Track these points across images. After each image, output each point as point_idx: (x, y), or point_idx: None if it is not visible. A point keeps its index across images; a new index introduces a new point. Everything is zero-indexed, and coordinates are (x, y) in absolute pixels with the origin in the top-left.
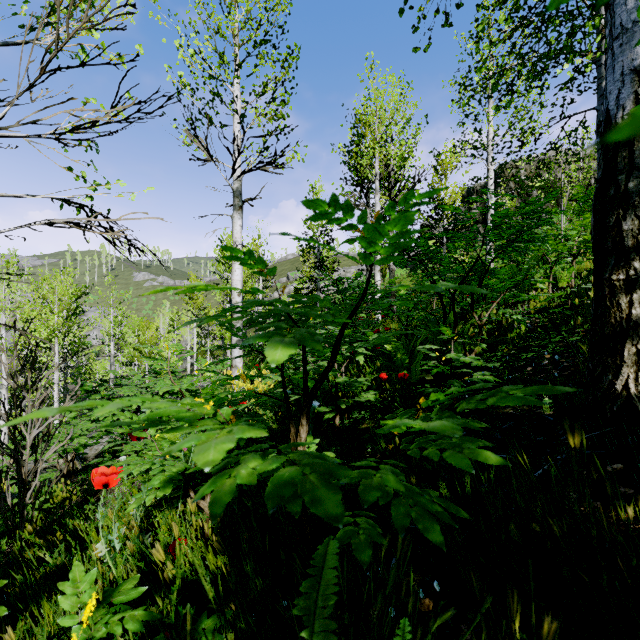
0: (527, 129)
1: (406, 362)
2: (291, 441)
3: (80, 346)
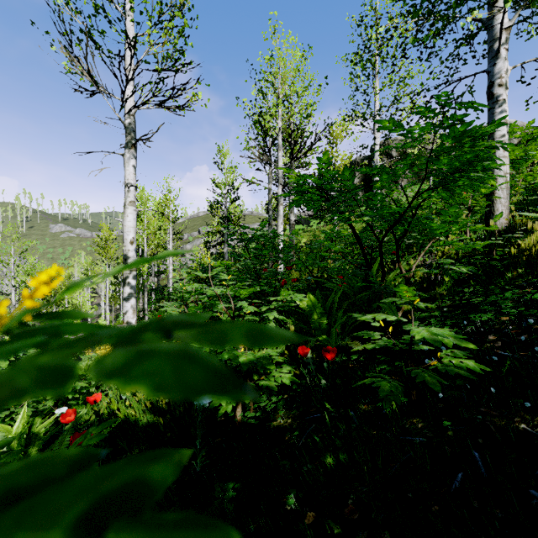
0: (421, 90)
1: (324, 324)
2: None
3: None
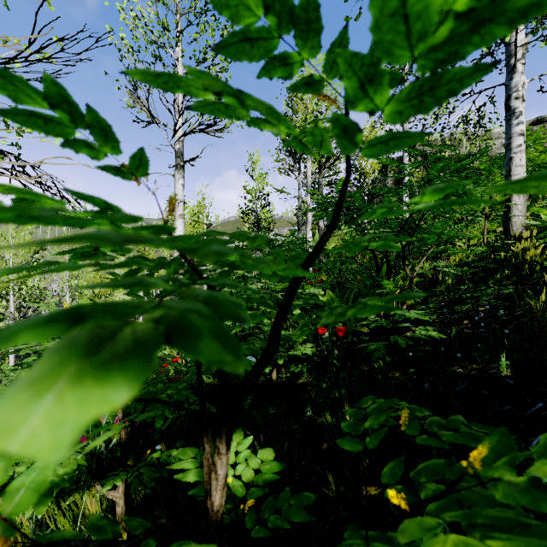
0: None
1: None
2: (204, 468)
3: (37, 297)
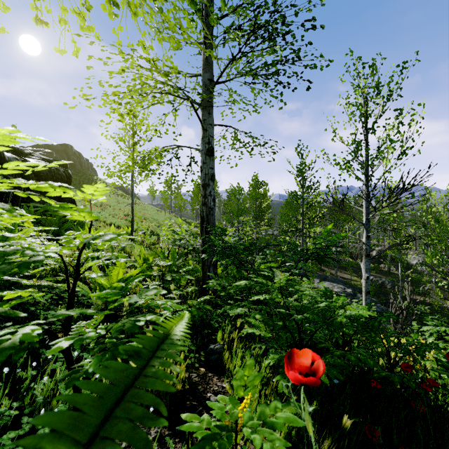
0: None
1: None
2: None
3: None
